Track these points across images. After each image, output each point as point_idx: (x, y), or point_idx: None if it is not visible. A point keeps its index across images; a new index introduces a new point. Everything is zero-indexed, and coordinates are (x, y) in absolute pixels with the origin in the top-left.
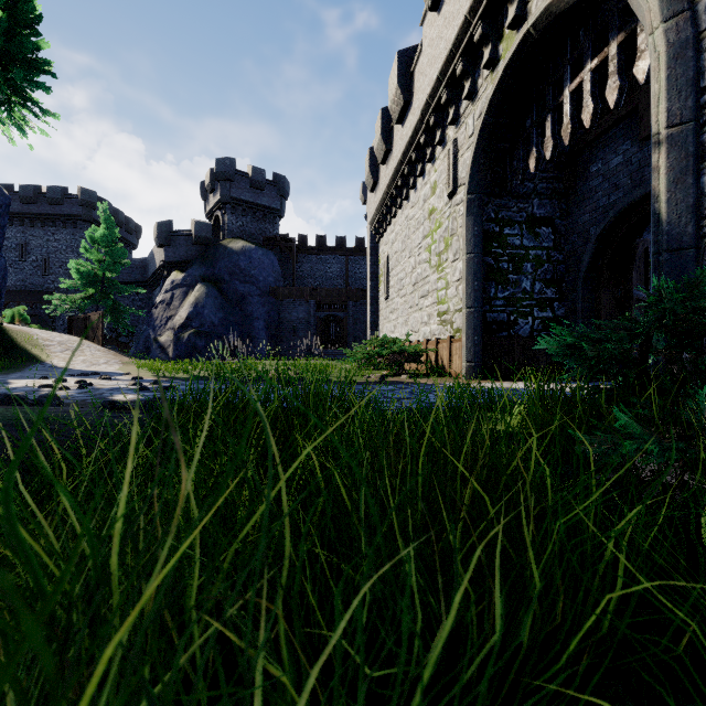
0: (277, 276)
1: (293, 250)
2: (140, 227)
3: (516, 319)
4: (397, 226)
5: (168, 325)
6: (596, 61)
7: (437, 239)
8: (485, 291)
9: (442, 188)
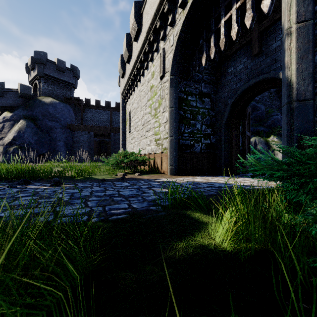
0: (72, 118)
1: (82, 106)
2: None
3: (194, 143)
4: (135, 95)
5: None
6: (239, 3)
7: (154, 101)
8: (179, 128)
9: (157, 74)
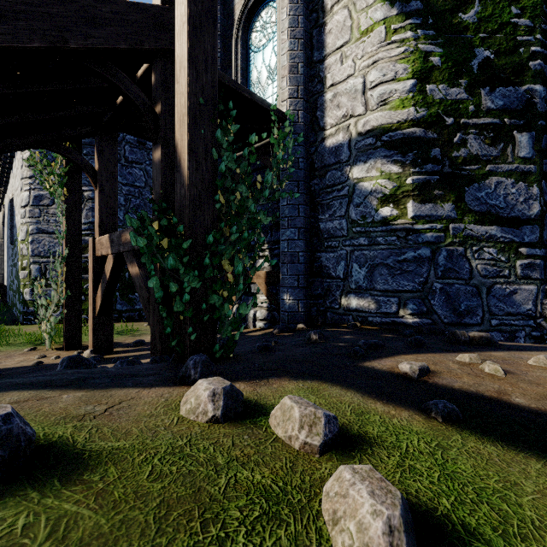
0: None
1: None
2: None
3: None
4: None
5: None
6: None
7: None
8: None
9: None
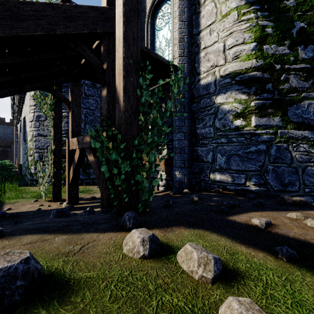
0: None
1: None
2: None
3: None
4: None
5: None
6: None
7: None
8: None
9: None
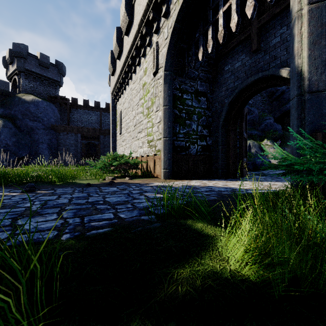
0: (57, 118)
1: (68, 105)
2: None
3: (189, 145)
4: (126, 94)
5: None
6: None
7: (147, 100)
8: (174, 129)
9: (150, 70)
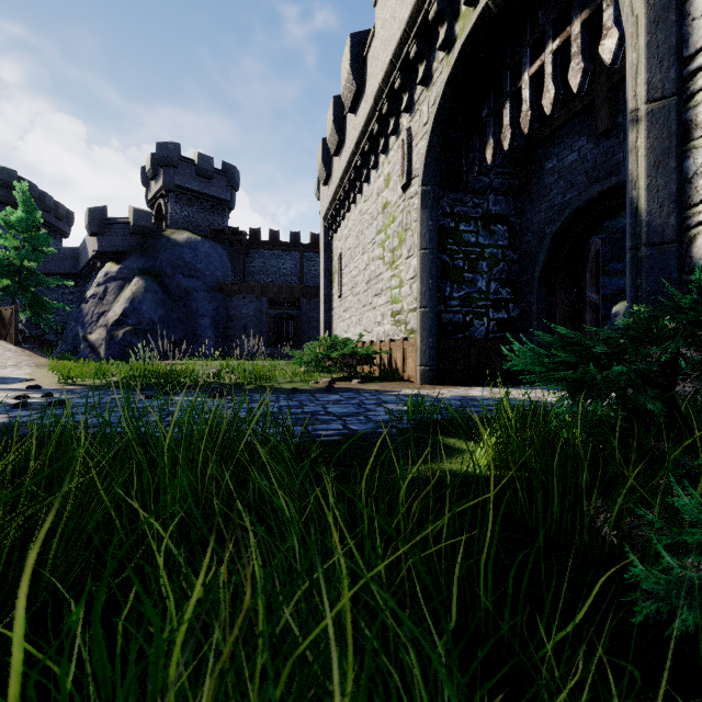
0: (226, 271)
1: (244, 245)
2: (73, 214)
3: (472, 320)
4: (351, 221)
5: (100, 322)
6: (557, 41)
7: (391, 235)
8: (441, 290)
9: (396, 180)
